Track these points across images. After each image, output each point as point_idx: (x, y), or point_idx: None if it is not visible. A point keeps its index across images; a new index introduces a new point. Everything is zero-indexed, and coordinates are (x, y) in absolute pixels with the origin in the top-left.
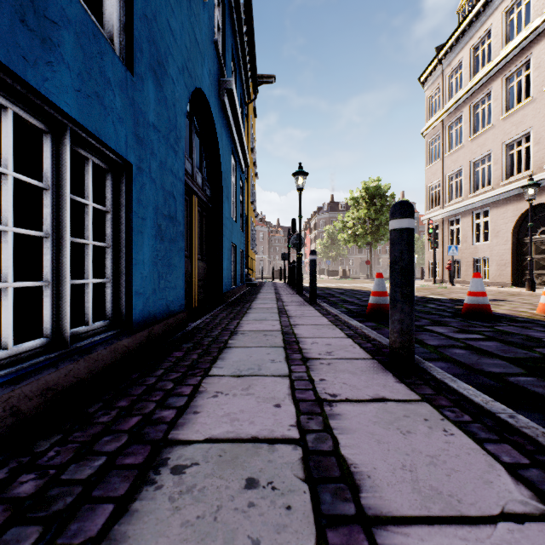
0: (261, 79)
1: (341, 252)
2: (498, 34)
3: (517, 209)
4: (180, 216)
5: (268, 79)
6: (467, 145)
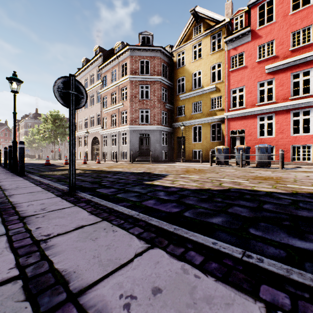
0: None
1: (41, 144)
2: (89, 80)
3: (92, 137)
4: None
5: None
6: (83, 112)
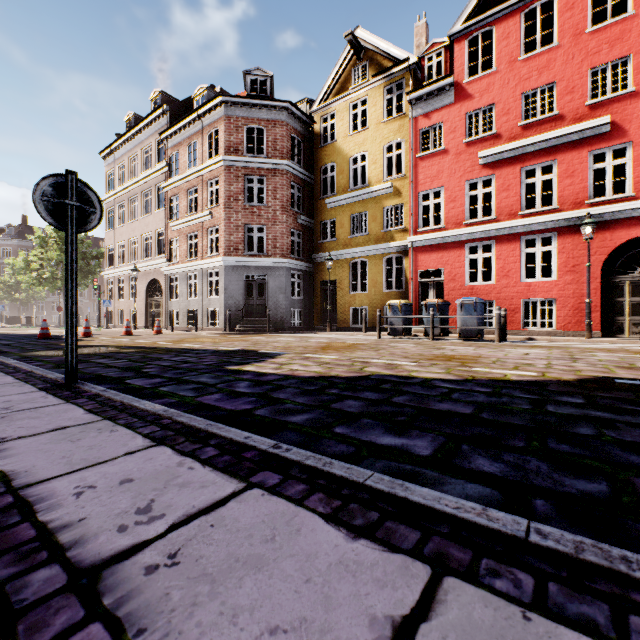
0: None
1: (35, 294)
2: (140, 161)
3: (147, 280)
4: None
5: None
6: (127, 226)
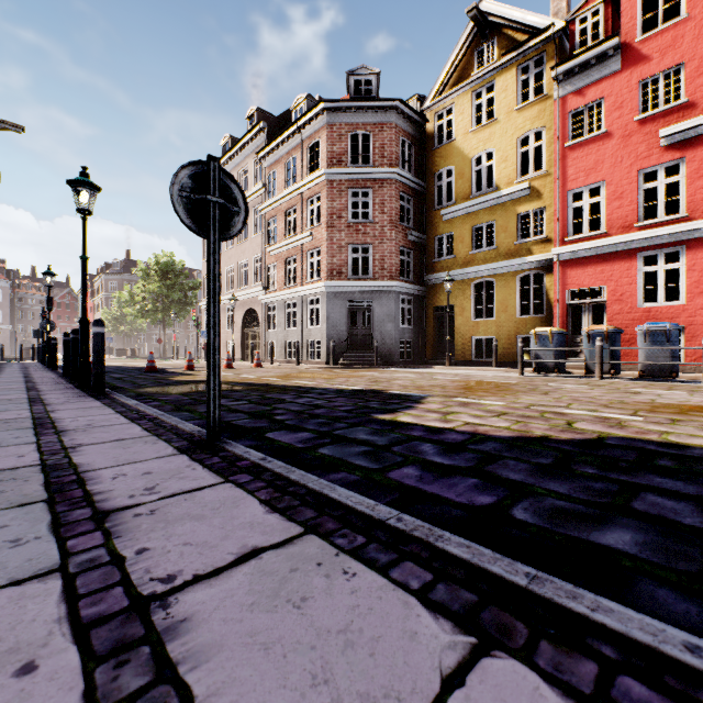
0: (3, 124)
1: (138, 326)
2: None
3: (243, 310)
4: None
5: (14, 128)
6: (224, 254)
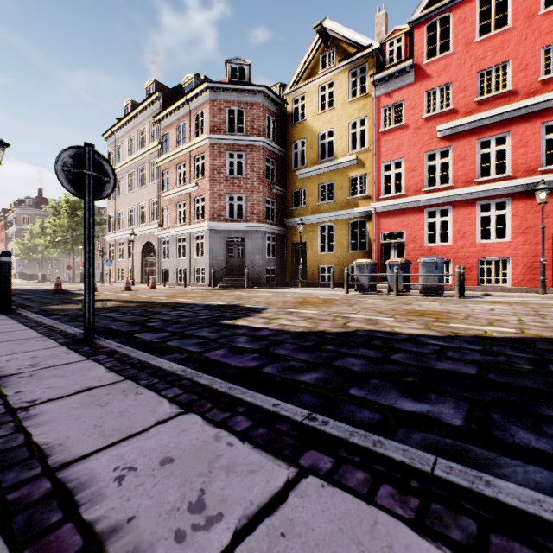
0: None
1: (49, 255)
2: (137, 141)
3: (143, 242)
4: None
5: None
6: (126, 197)
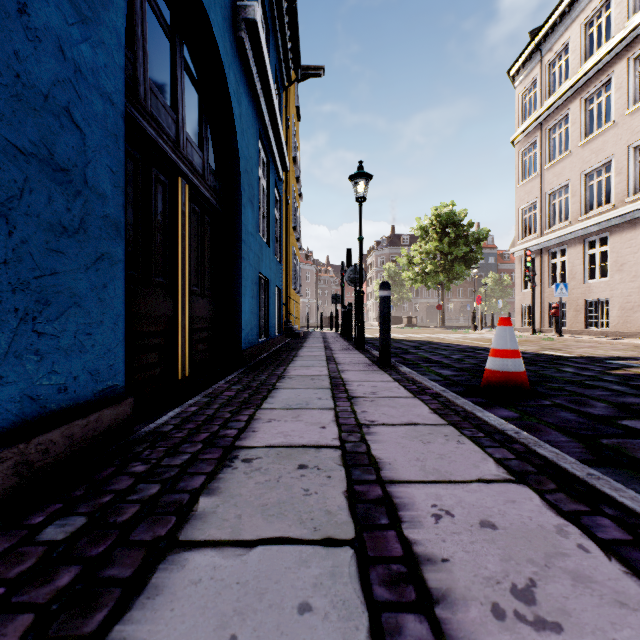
0: (307, 71)
1: (403, 295)
2: (622, 0)
3: None
4: (103, 181)
5: (316, 71)
6: (575, 152)
